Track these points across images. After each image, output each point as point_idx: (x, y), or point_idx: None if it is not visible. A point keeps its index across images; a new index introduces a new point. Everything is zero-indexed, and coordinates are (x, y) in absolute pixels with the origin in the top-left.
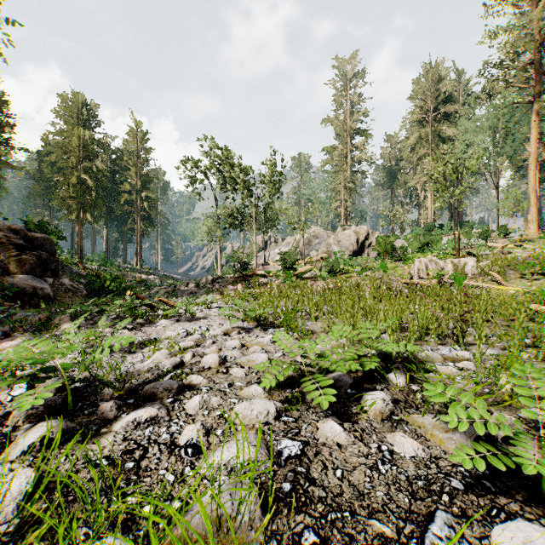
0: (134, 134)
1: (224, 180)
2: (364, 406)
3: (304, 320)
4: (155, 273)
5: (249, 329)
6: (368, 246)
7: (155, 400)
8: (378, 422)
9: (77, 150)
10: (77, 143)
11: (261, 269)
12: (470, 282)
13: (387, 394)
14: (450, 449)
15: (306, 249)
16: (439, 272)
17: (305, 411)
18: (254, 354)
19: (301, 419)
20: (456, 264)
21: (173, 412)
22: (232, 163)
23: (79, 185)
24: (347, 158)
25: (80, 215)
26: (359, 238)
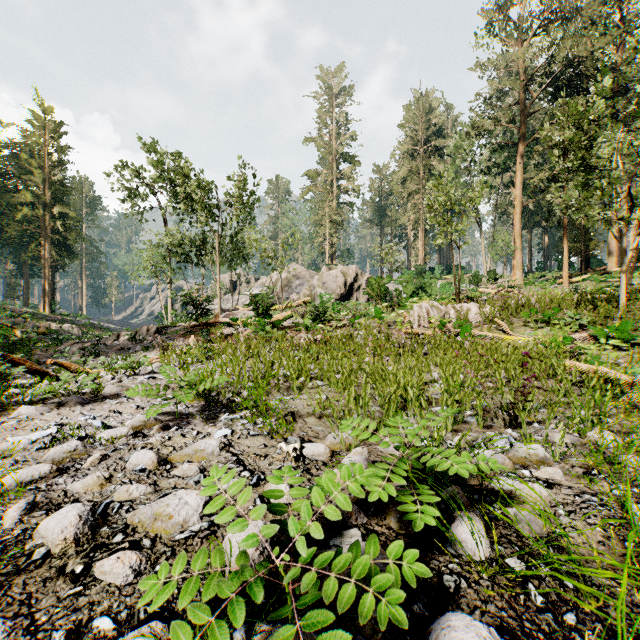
0: (40, 123)
1: (176, 197)
2: None
3: (282, 393)
4: (74, 321)
5: (189, 417)
6: (357, 289)
7: None
8: None
9: None
10: None
11: (226, 316)
12: (476, 331)
13: (491, 631)
14: None
15: (285, 291)
16: (443, 320)
17: None
18: (173, 496)
19: None
20: (459, 310)
21: None
22: (186, 174)
23: None
24: (332, 187)
25: None
26: (347, 279)
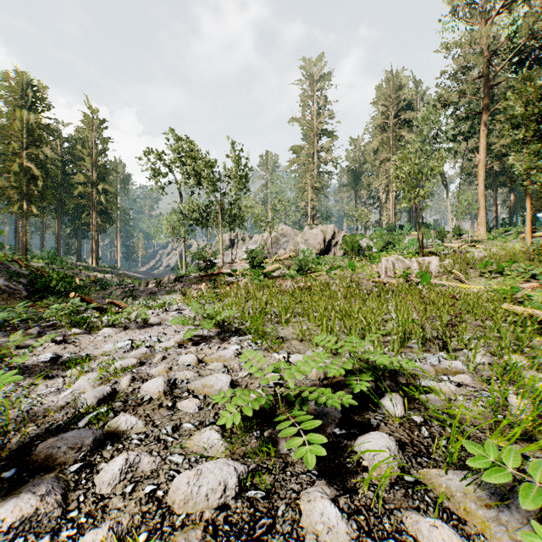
0: (89, 122)
1: (188, 174)
2: (362, 458)
3: (273, 324)
4: (113, 272)
5: (211, 338)
6: (334, 245)
7: (52, 468)
8: (386, 489)
9: (20, 134)
10: (21, 127)
11: (227, 267)
12: (435, 280)
13: (389, 437)
14: (501, 540)
15: (273, 247)
16: (406, 271)
17: (280, 474)
18: (212, 376)
19: (274, 491)
20: (421, 263)
21: (73, 494)
22: (196, 156)
23: (23, 173)
24: (313, 158)
25: (24, 207)
26: (326, 236)
